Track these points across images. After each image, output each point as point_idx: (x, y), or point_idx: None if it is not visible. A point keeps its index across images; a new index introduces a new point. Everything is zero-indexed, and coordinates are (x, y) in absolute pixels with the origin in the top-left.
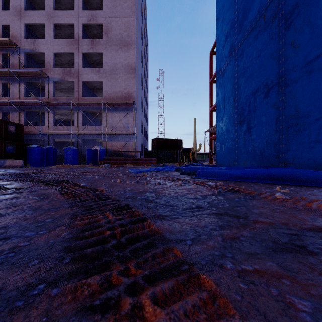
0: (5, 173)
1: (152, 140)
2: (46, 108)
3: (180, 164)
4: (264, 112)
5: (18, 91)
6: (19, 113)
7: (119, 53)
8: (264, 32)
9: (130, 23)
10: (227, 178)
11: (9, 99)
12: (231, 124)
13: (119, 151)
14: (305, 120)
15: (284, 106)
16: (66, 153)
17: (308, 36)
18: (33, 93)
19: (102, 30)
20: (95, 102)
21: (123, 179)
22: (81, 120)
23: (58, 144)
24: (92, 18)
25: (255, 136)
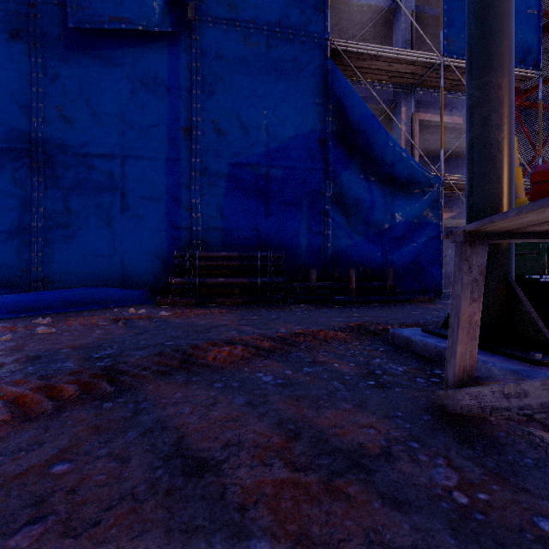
0: None
1: None
2: None
3: None
4: None
5: None
6: None
7: None
8: None
9: None
10: (13, 314)
11: None
12: None
13: None
14: (83, 225)
15: (43, 193)
16: None
17: (87, 121)
18: None
19: None
20: None
21: None
22: None
23: None
24: None
25: None
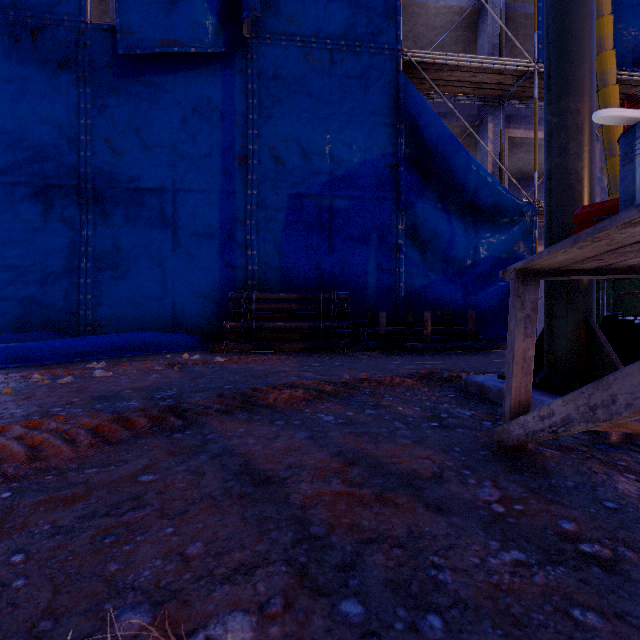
0: None
1: None
2: None
3: None
4: (36, 224)
5: None
6: None
7: None
8: (37, 67)
9: None
10: (66, 358)
11: None
12: None
13: None
14: (132, 265)
15: (92, 232)
16: None
17: (137, 153)
18: None
19: None
20: None
21: None
22: None
23: None
24: None
25: (4, 267)
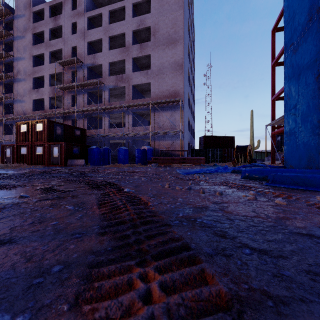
0: (69, 172)
1: (200, 138)
2: (103, 113)
3: (234, 164)
4: None
5: (82, 101)
6: (83, 120)
7: (166, 51)
8: None
9: (176, 19)
10: None
11: (76, 108)
12: (310, 112)
13: (166, 150)
14: None
15: None
16: (119, 153)
17: None
18: (93, 101)
19: (150, 33)
20: (144, 103)
21: (171, 183)
22: (131, 122)
23: (113, 145)
24: (141, 23)
25: None
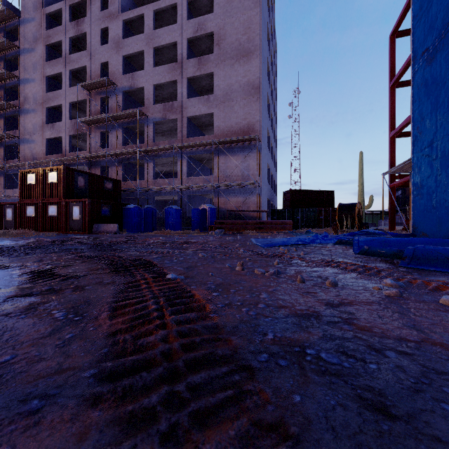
0: (92, 242)
1: (284, 193)
2: (145, 158)
3: (336, 231)
4: None
5: (116, 140)
6: (117, 167)
7: (236, 68)
8: None
9: (251, 20)
10: None
11: (108, 150)
12: None
13: (236, 211)
14: None
15: None
16: (167, 215)
17: None
18: (132, 141)
19: (212, 43)
20: (203, 143)
21: (246, 261)
22: (186, 170)
23: (160, 203)
24: (199, 27)
25: None
